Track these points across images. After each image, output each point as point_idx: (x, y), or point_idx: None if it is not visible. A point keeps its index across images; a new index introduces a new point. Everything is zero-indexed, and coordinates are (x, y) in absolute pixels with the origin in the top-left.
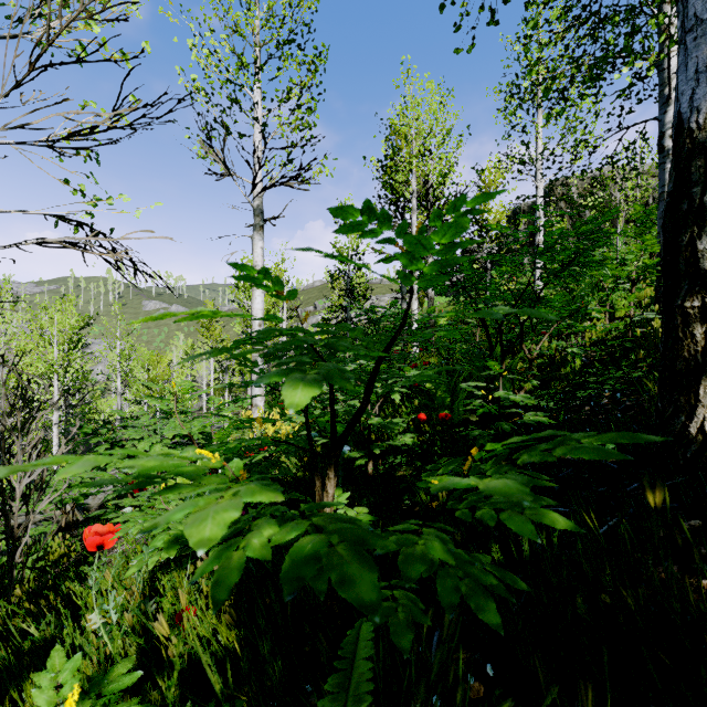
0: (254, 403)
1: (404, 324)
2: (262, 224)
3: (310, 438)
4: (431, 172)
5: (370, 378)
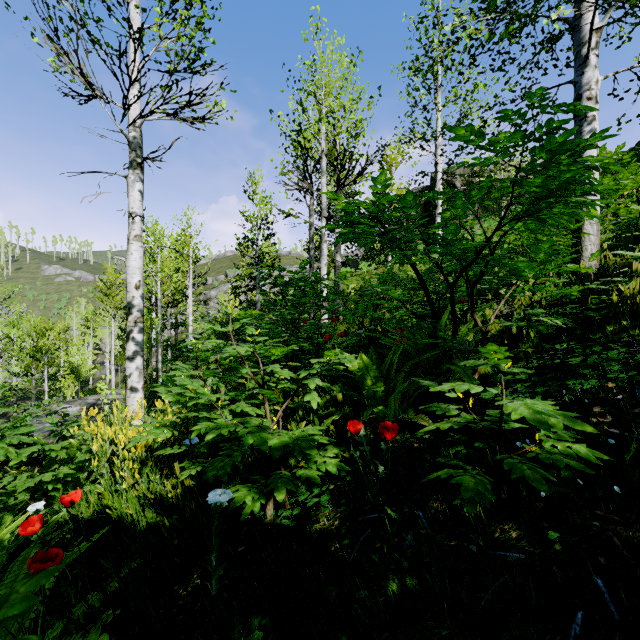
0: (129, 385)
1: None
2: (140, 161)
3: None
4: (338, 142)
5: None
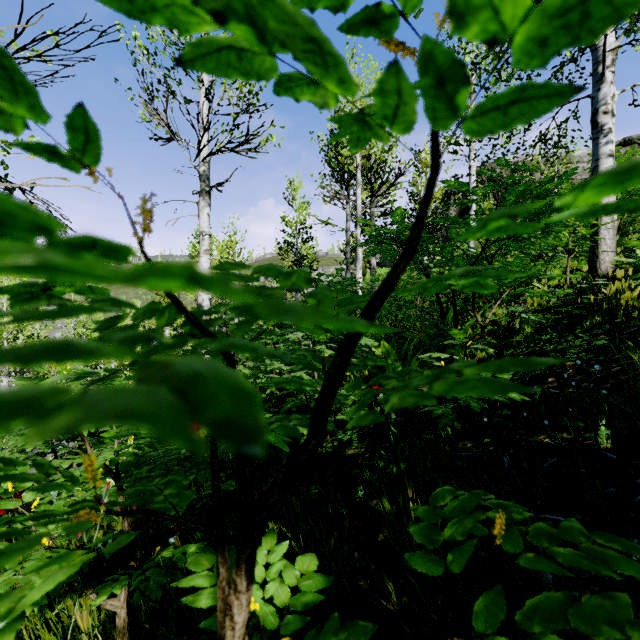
0: None
1: (415, 247)
2: (208, 190)
3: (216, 471)
4: (373, 151)
5: (326, 383)
